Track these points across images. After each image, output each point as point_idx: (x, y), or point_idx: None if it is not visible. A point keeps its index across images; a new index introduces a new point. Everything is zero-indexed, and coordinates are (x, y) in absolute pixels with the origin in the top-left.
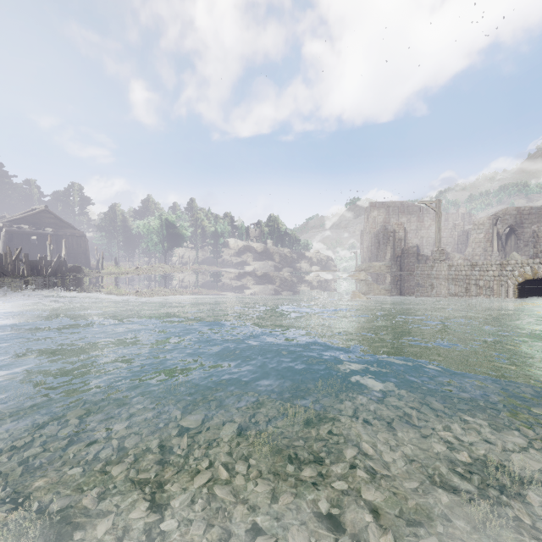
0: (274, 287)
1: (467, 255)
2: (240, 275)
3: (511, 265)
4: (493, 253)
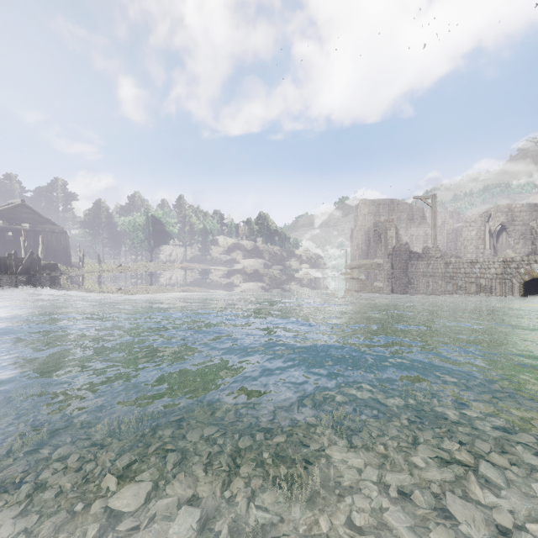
0: (264, 285)
1: (459, 252)
2: (230, 273)
3: (515, 262)
4: (485, 251)
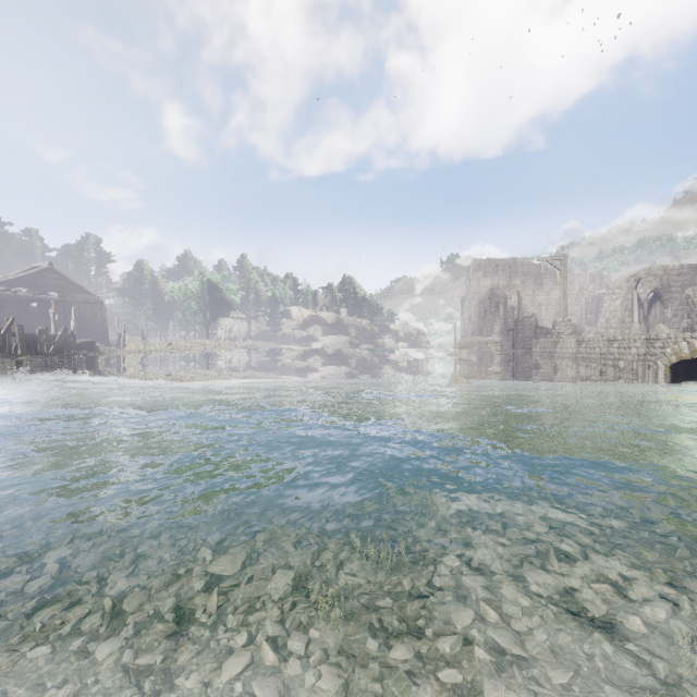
0: (350, 369)
1: (600, 327)
2: (306, 354)
3: (661, 340)
4: (633, 325)
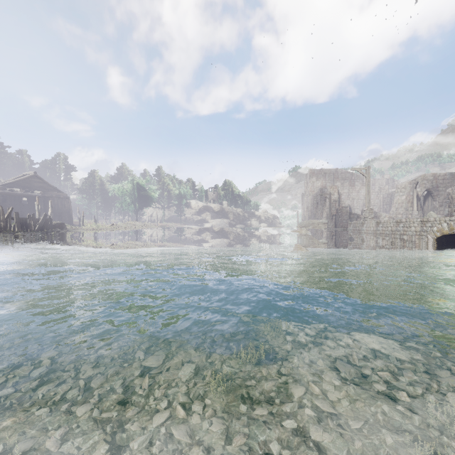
0: (229, 241)
1: (392, 214)
2: (200, 231)
3: (430, 222)
4: (413, 212)
